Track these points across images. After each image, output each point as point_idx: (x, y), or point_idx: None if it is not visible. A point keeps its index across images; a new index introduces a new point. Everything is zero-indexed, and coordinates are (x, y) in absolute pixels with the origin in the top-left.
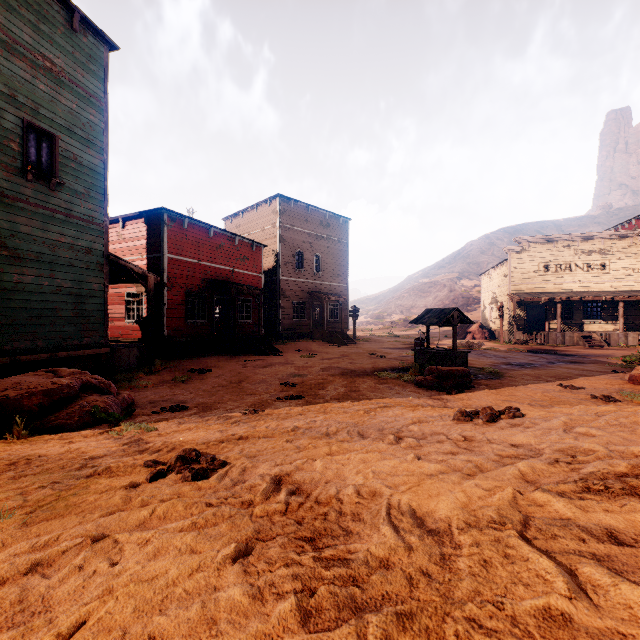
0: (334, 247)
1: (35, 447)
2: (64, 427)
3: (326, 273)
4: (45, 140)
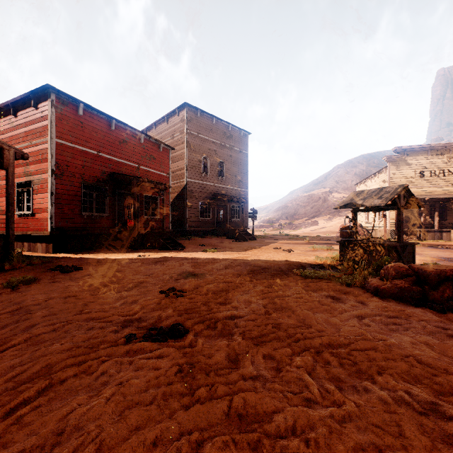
0: (236, 156)
1: None
2: None
3: (229, 178)
4: None
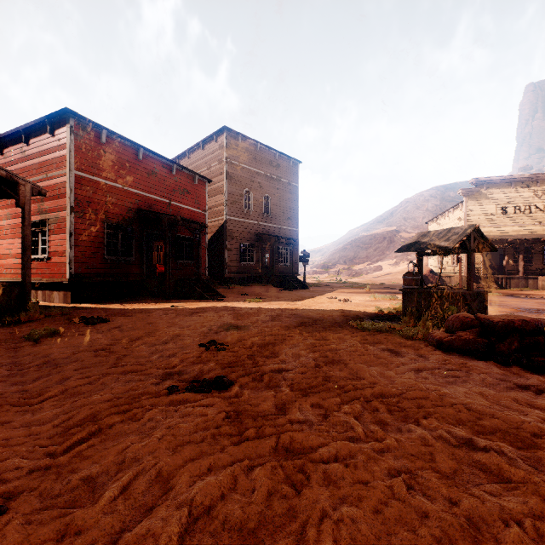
0: (284, 189)
1: None
2: None
3: (276, 215)
4: None
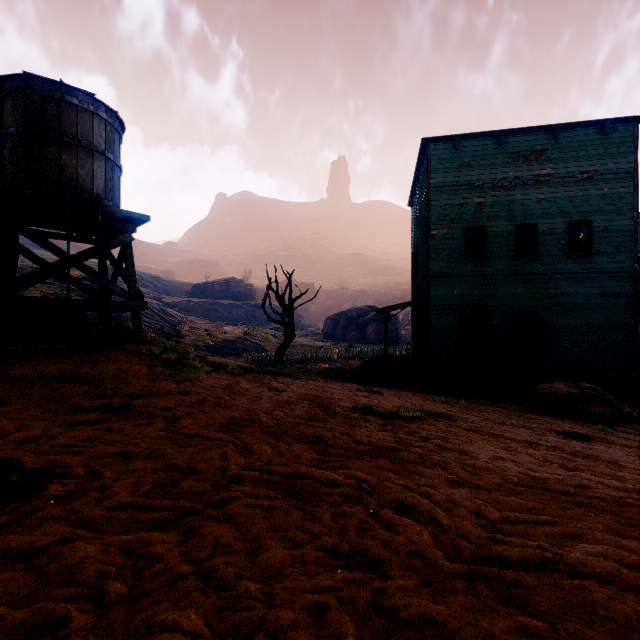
0: None
1: (546, 418)
2: (569, 416)
3: None
4: (583, 227)
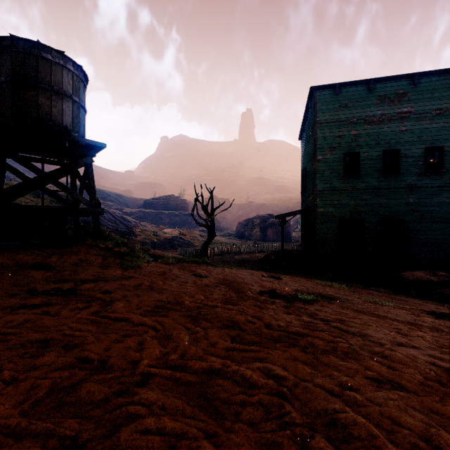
0: None
1: (412, 299)
2: (430, 298)
3: None
4: (436, 151)
